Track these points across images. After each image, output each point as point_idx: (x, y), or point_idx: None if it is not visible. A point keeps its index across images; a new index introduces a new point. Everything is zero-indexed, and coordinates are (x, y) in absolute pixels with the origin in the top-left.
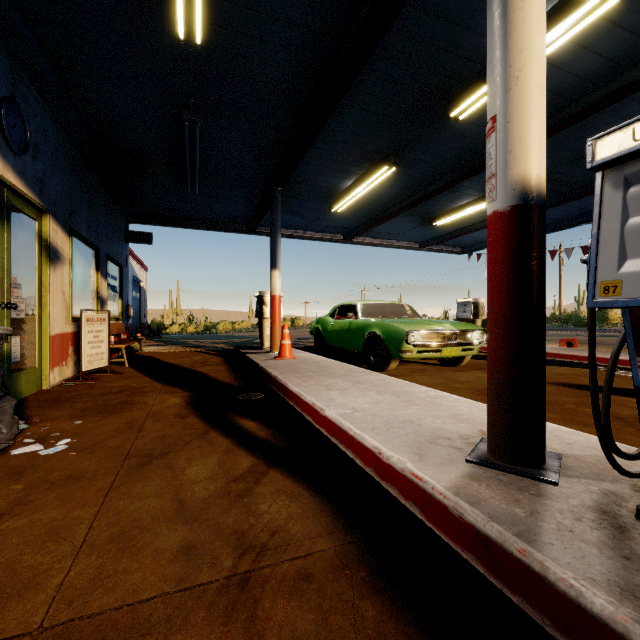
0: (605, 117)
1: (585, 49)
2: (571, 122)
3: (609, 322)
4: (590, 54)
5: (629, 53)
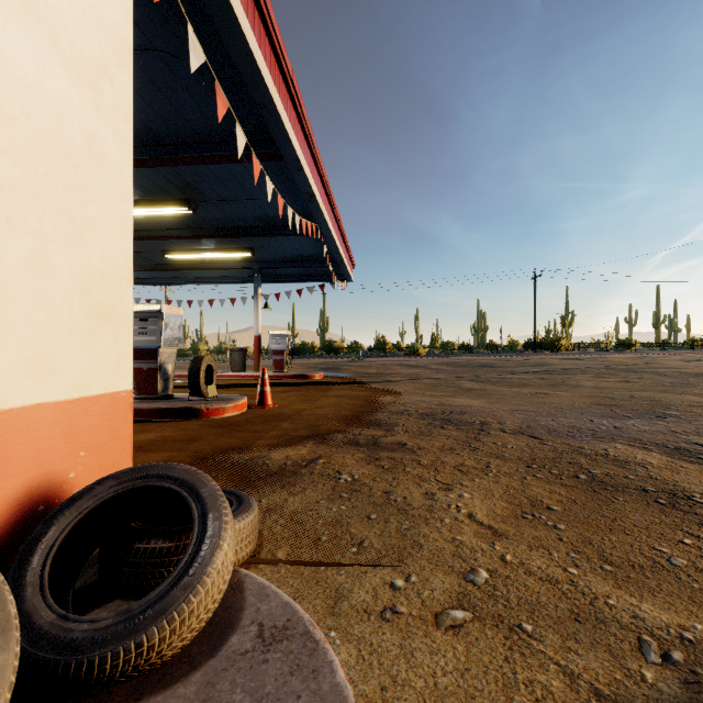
0: (165, 240)
1: (147, 216)
2: (146, 239)
3: (200, 353)
4: (150, 219)
5: (168, 225)
